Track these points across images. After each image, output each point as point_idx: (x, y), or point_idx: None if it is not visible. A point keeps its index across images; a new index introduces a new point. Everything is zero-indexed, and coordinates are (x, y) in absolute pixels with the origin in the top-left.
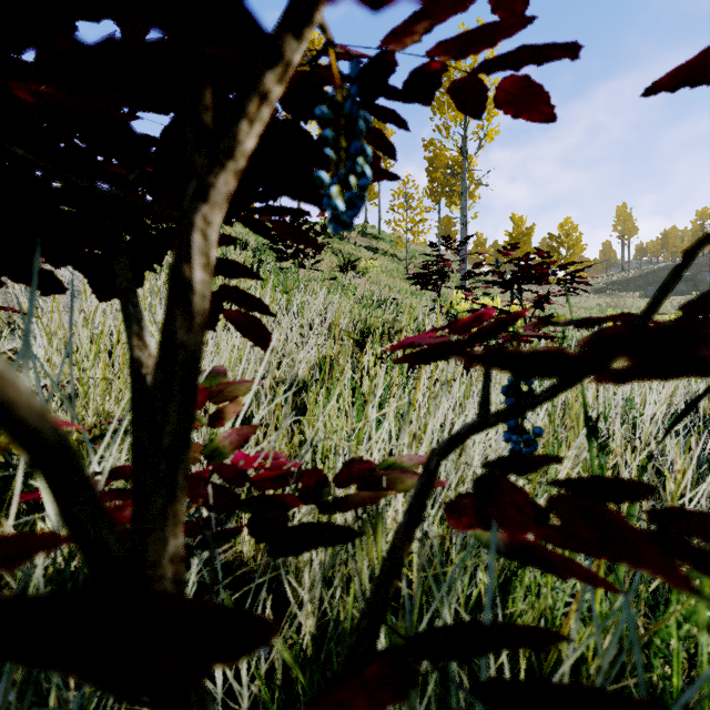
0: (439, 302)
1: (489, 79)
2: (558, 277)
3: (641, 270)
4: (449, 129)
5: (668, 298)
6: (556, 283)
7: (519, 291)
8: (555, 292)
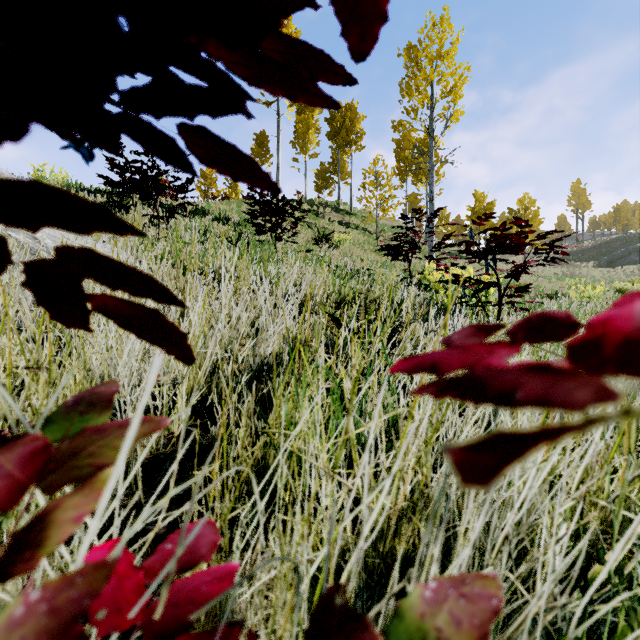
0: (410, 272)
1: (455, 63)
2: (536, 247)
3: (595, 241)
4: (417, 110)
5: (621, 268)
6: (533, 253)
7: (493, 261)
8: (530, 262)
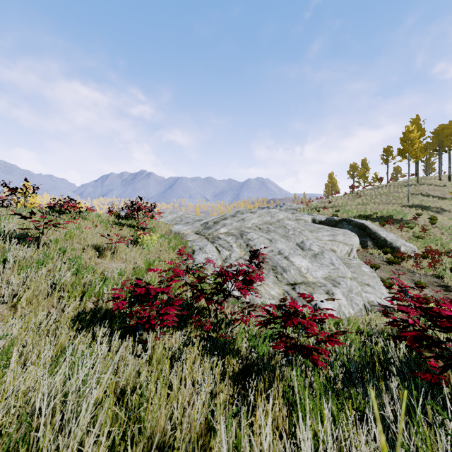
0: None
1: None
2: None
3: None
4: None
5: None
6: None
7: None
8: None
